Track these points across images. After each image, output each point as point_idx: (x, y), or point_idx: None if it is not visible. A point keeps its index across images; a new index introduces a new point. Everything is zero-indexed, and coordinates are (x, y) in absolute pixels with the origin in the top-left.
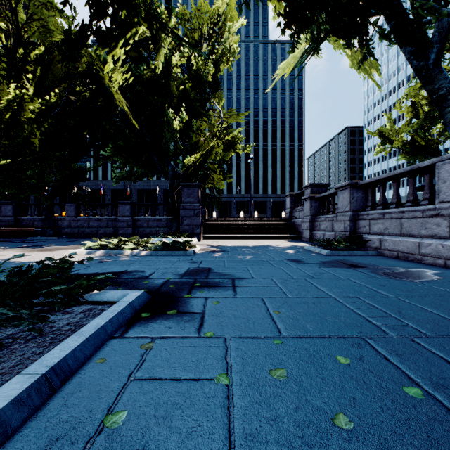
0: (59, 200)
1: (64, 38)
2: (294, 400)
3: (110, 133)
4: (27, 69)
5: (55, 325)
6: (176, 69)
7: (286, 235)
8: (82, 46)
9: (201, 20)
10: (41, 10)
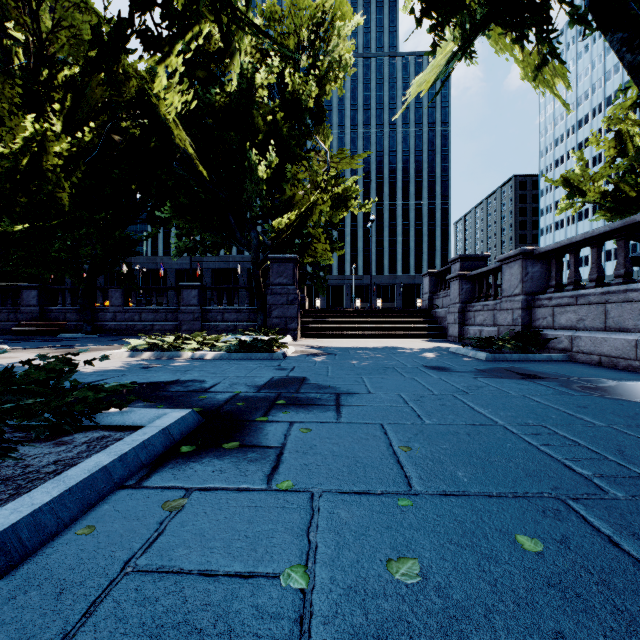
0: (104, 284)
1: (92, 38)
2: (436, 633)
3: (169, 187)
4: (52, 98)
5: (34, 464)
6: (262, 91)
7: (423, 333)
8: (120, 51)
9: (298, 21)
10: (72, 12)
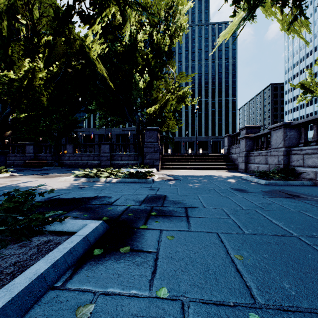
0: (65, 142)
1: (54, 16)
2: None
3: (94, 93)
4: (39, 51)
5: (1, 265)
6: (141, 44)
7: (225, 167)
8: (68, 22)
9: (159, 7)
10: (48, 8)
